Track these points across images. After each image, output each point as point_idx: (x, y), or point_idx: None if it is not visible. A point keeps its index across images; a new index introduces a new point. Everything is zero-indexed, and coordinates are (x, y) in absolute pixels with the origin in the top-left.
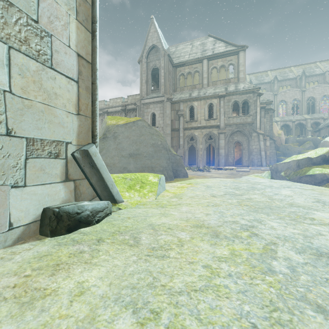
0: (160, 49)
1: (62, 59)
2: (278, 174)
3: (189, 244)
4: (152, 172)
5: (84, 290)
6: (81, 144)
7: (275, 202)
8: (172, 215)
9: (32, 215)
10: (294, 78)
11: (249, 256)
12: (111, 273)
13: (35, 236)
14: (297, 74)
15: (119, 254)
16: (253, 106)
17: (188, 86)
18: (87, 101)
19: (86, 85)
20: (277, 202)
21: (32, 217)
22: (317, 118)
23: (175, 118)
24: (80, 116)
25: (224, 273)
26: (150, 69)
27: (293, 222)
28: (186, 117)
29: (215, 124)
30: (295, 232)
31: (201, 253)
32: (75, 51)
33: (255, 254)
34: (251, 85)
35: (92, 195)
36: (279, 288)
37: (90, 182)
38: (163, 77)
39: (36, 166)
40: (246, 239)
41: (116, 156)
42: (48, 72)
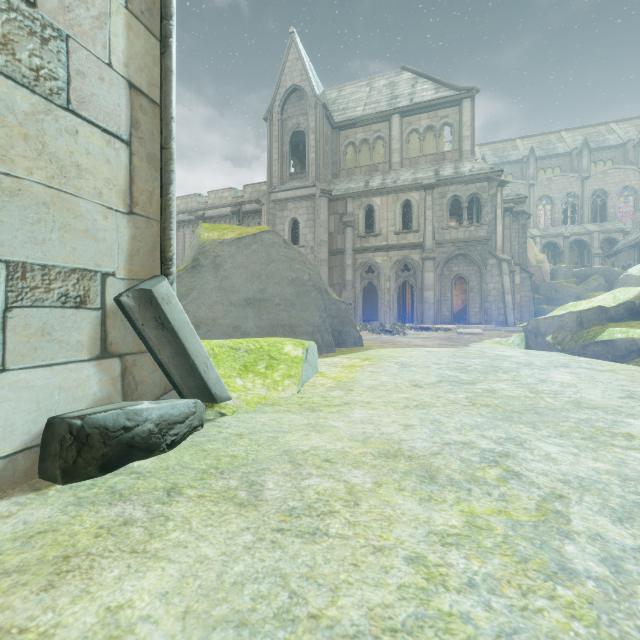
0: (308, 94)
1: (93, 92)
2: (541, 338)
3: (372, 501)
4: (292, 336)
5: (119, 633)
6: (137, 277)
7: (545, 398)
8: (334, 429)
9: (21, 435)
10: (568, 153)
11: (508, 530)
12: (190, 580)
13: (29, 481)
14: (573, 145)
15: (212, 527)
16: (490, 206)
17: (362, 167)
18: (150, 184)
19: (148, 150)
20: (549, 398)
21: (20, 440)
22: (612, 231)
23: (336, 229)
24: (135, 218)
25: (457, 578)
26: (289, 132)
27: (591, 445)
28: (359, 228)
29: (416, 241)
30: (599, 467)
31: (401, 524)
32: (124, 76)
33: (522, 526)
34: (486, 165)
35: (163, 387)
36: (594, 620)
37: (158, 358)
38: (314, 149)
39: (32, 326)
40: (497, 487)
41: (219, 303)
42: (60, 118)
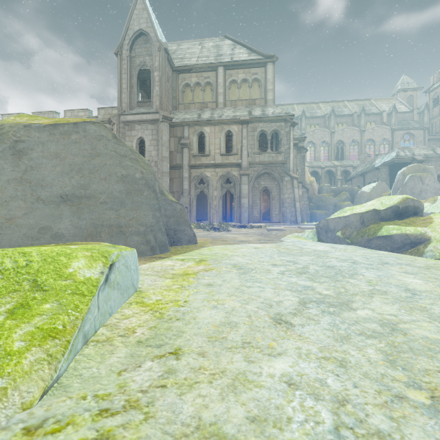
0: (152, 38)
1: None
2: (330, 234)
3: None
4: (121, 237)
5: None
6: None
7: None
8: None
9: None
10: (323, 116)
11: None
12: None
13: None
14: (325, 112)
15: None
16: (286, 139)
17: (196, 103)
18: None
19: None
20: None
21: None
22: (347, 166)
23: (176, 149)
24: None
25: None
26: (136, 68)
27: None
28: (194, 149)
29: (235, 161)
30: None
31: None
32: None
33: None
34: (283, 111)
35: None
36: None
37: None
38: (157, 84)
39: None
40: None
41: (18, 198)
42: None
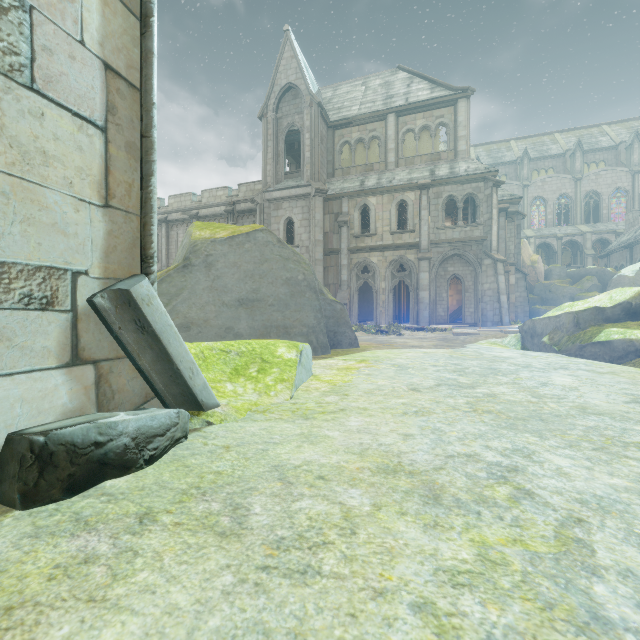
0: (303, 92)
1: (62, 72)
2: (537, 339)
3: (371, 528)
4: (287, 337)
5: None
6: (114, 276)
7: (548, 403)
8: (328, 440)
9: None
10: (561, 154)
11: (527, 565)
12: None
13: None
14: (566, 147)
15: (187, 564)
16: (485, 206)
17: (358, 166)
18: (129, 176)
19: (126, 138)
20: (552, 403)
21: None
22: (605, 232)
23: (331, 229)
24: (111, 212)
25: (473, 632)
26: (284, 131)
27: (604, 457)
28: (355, 228)
29: (411, 241)
30: (616, 483)
31: (404, 558)
32: (99, 56)
33: (541, 559)
34: (481, 166)
35: (144, 395)
36: None
37: (137, 364)
38: (309, 148)
39: None
40: (508, 509)
41: (211, 303)
42: (22, 98)
